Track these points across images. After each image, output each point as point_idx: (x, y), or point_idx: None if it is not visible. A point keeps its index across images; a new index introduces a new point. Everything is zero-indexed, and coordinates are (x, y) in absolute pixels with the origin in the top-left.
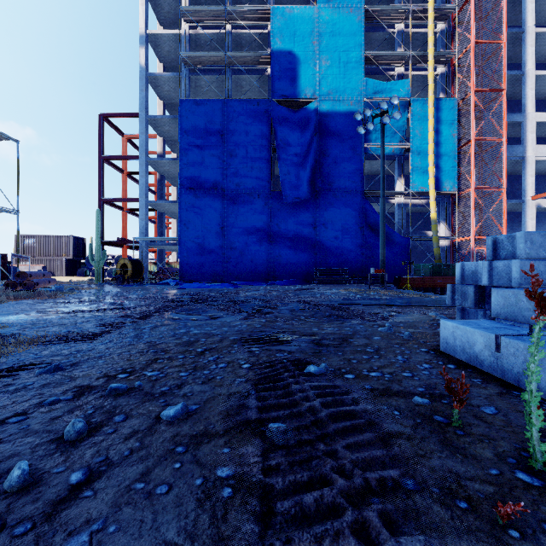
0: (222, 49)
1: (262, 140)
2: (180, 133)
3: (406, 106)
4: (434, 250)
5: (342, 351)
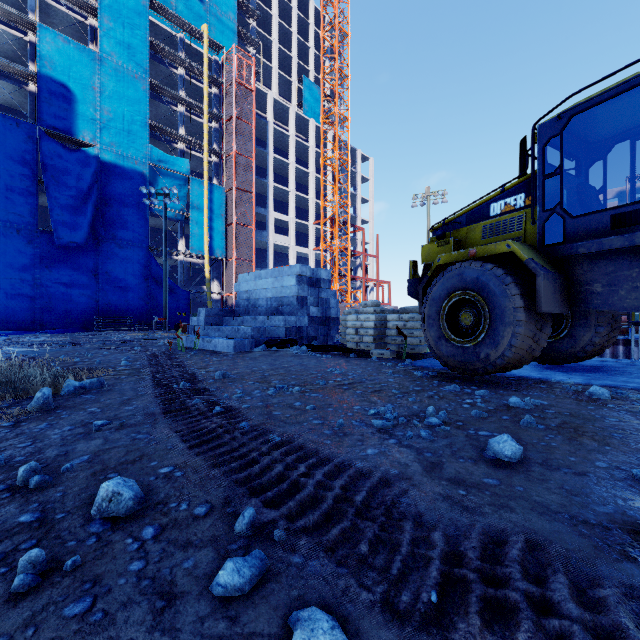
0: None
1: (23, 168)
2: None
3: (187, 181)
4: (208, 302)
5: (144, 347)
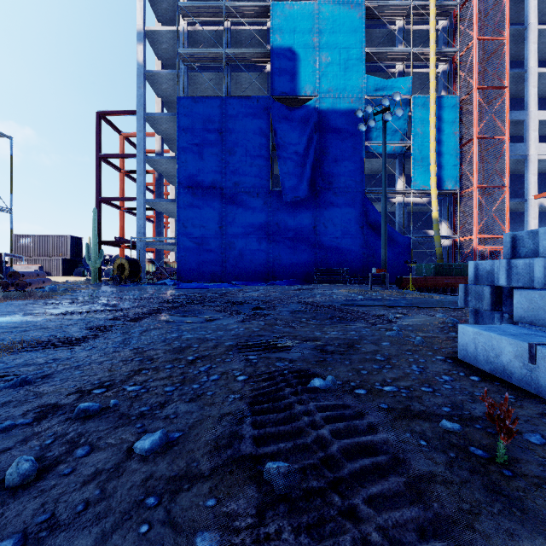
0: (221, 46)
1: (261, 138)
2: (178, 131)
3: (407, 103)
4: (436, 249)
5: (349, 360)
